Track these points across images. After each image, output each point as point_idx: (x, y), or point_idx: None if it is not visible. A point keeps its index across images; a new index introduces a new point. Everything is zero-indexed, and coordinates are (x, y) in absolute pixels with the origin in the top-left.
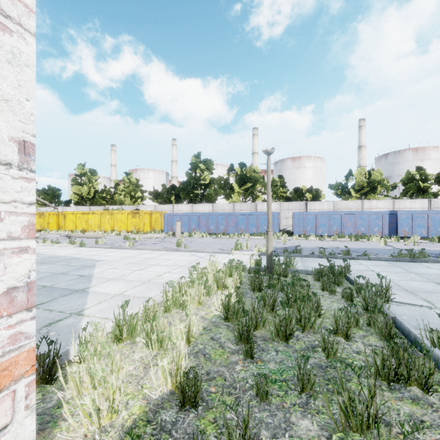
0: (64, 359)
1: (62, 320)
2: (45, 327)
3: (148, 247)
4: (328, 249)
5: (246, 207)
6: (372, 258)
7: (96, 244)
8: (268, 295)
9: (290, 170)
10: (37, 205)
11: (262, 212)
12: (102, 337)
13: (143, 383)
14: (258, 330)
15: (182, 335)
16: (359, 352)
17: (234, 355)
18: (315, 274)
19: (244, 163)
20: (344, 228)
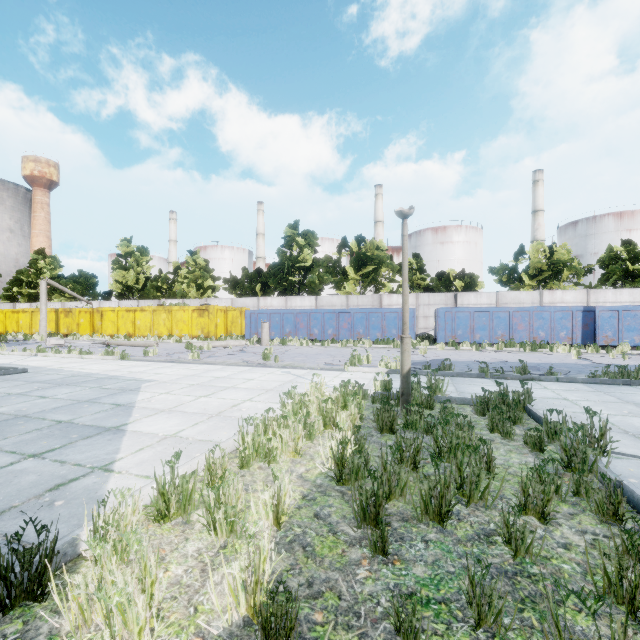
0: (70, 552)
1: (77, 479)
2: (50, 492)
3: (220, 360)
4: (492, 364)
5: (366, 301)
6: (562, 378)
7: (145, 355)
8: (406, 442)
9: (430, 247)
10: (63, 299)
11: (390, 309)
12: (134, 514)
13: (198, 601)
14: (392, 501)
15: (267, 511)
16: (567, 545)
17: (353, 547)
18: (477, 405)
19: (363, 237)
20: (514, 332)
